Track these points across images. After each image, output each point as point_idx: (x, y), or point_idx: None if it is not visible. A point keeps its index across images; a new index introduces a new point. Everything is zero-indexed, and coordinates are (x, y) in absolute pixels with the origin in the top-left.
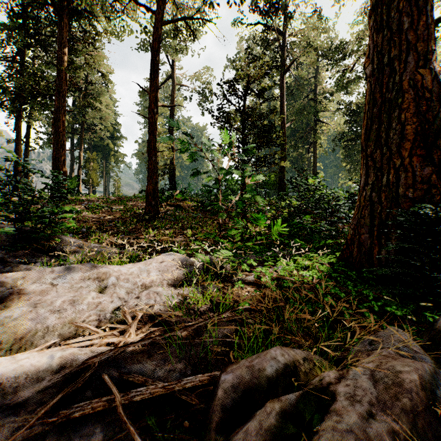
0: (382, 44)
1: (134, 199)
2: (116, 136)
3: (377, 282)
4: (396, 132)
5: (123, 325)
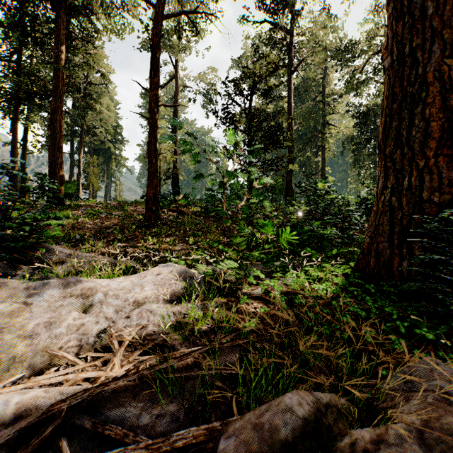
0: (402, 33)
1: (134, 204)
2: (118, 139)
3: (398, 296)
4: (419, 130)
5: (106, 354)
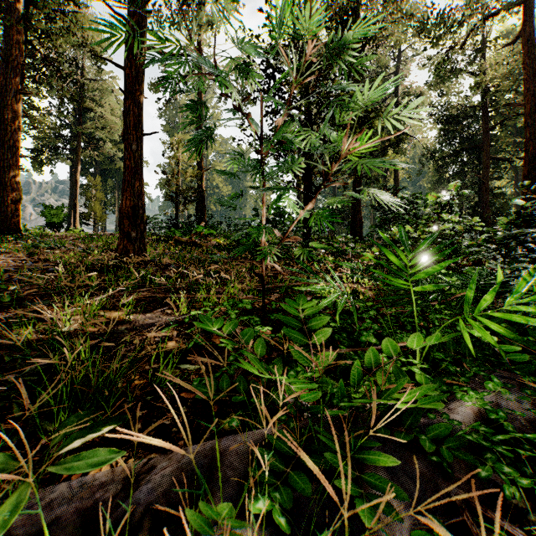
0: None
1: None
2: None
3: None
4: None
5: None
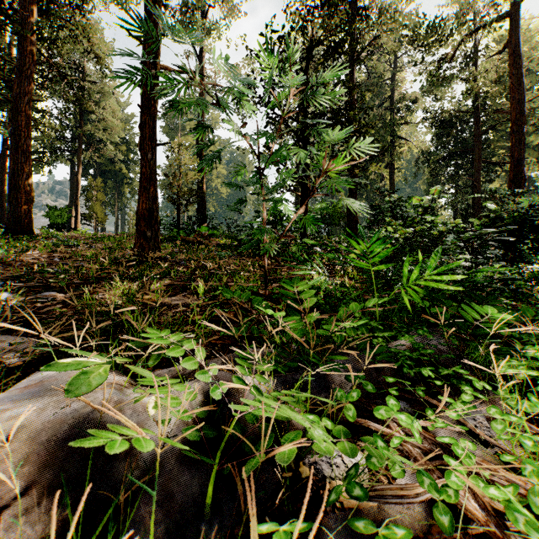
0: None
1: None
2: (132, 159)
3: None
4: None
5: None
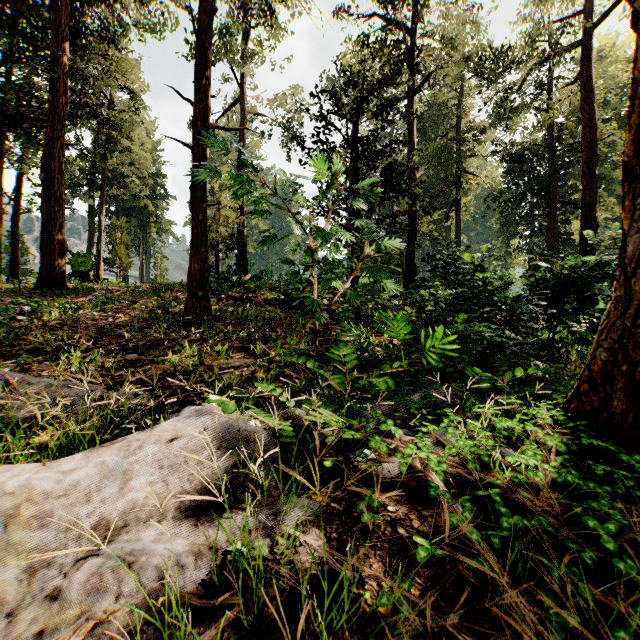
0: None
1: (178, 288)
2: (159, 193)
3: None
4: None
5: None
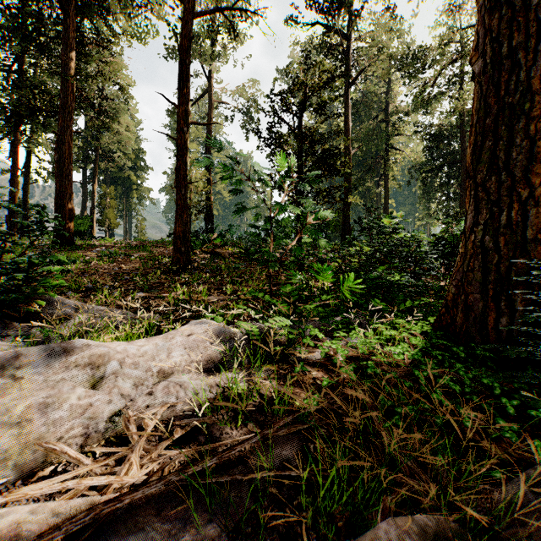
0: (498, 28)
1: (160, 244)
2: (140, 165)
3: (495, 362)
4: (521, 151)
5: (121, 448)
